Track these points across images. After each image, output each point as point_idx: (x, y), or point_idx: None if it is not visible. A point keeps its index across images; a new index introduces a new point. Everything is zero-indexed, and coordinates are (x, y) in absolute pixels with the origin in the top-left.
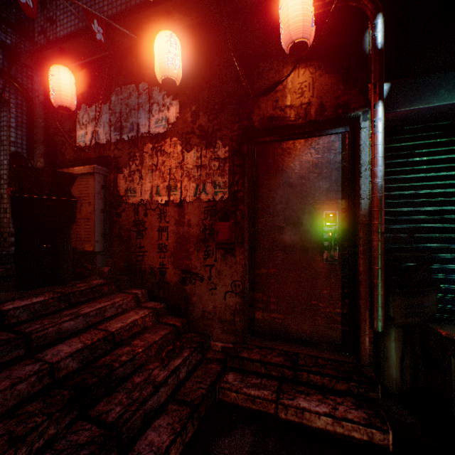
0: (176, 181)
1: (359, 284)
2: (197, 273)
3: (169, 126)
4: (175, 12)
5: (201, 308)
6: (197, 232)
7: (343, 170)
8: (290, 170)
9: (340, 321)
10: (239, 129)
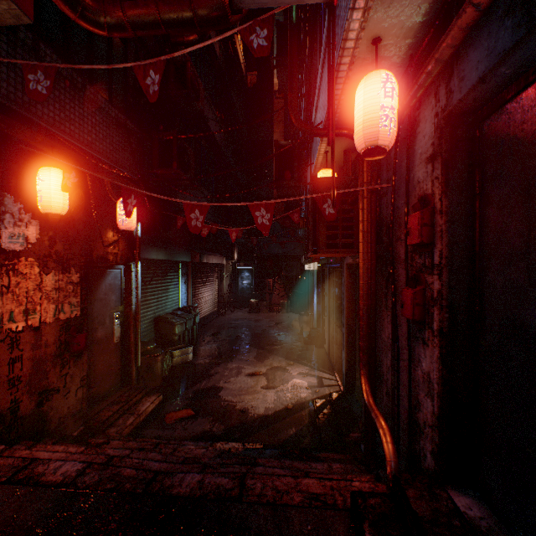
0: (36, 304)
1: (132, 348)
2: (55, 387)
3: (29, 245)
4: (59, 149)
5: (59, 417)
6: (55, 349)
7: (122, 290)
8: (101, 290)
9: (120, 372)
10: (86, 261)
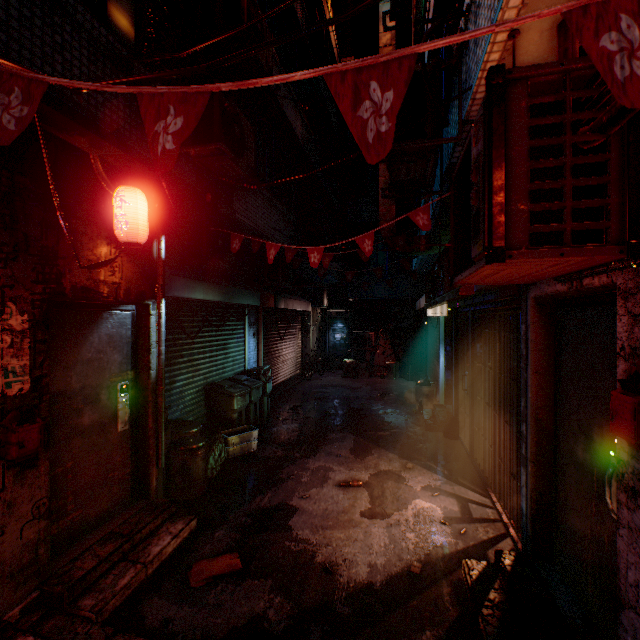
0: None
1: (150, 438)
2: None
3: None
4: None
5: None
6: None
7: (133, 344)
8: (90, 344)
9: (131, 479)
10: (46, 293)
